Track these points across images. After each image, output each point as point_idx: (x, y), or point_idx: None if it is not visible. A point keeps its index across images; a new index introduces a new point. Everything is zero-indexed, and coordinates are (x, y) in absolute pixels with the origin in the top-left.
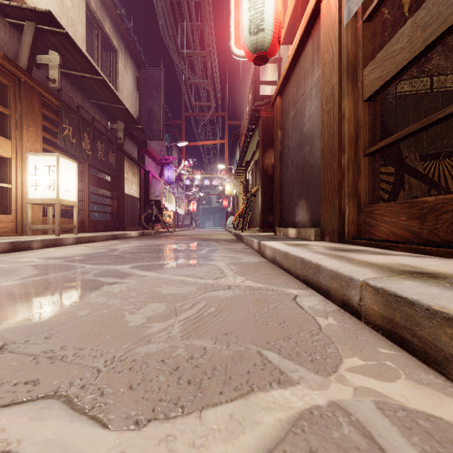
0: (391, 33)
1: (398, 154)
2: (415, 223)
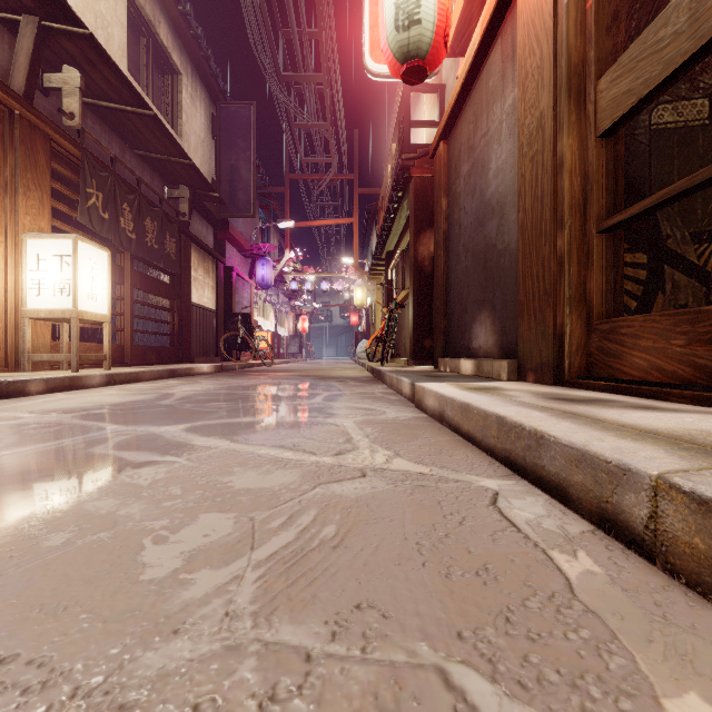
0: (642, 22)
1: (653, 232)
2: (703, 350)
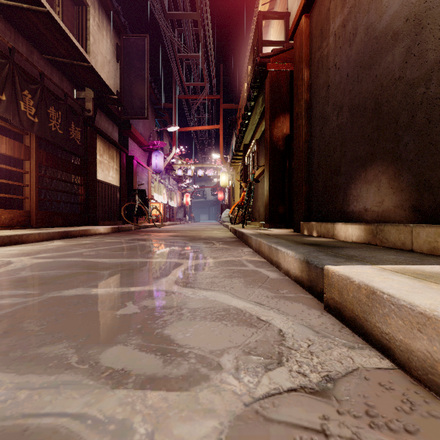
0: None
1: None
2: None
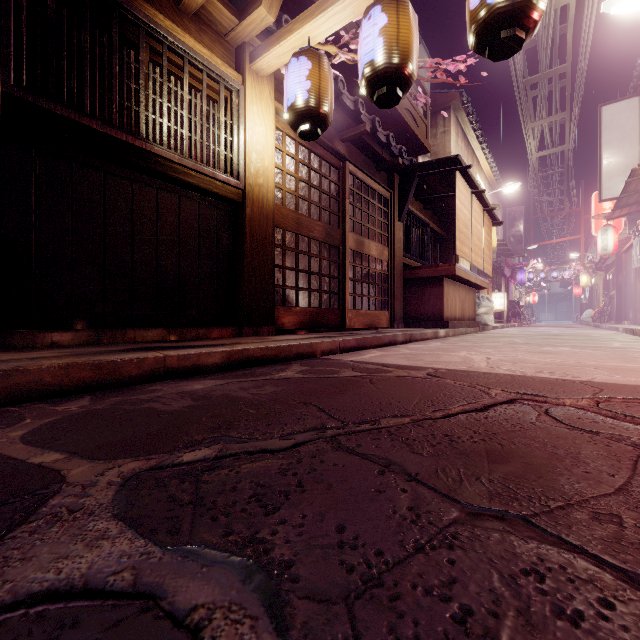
0: None
1: None
2: None
